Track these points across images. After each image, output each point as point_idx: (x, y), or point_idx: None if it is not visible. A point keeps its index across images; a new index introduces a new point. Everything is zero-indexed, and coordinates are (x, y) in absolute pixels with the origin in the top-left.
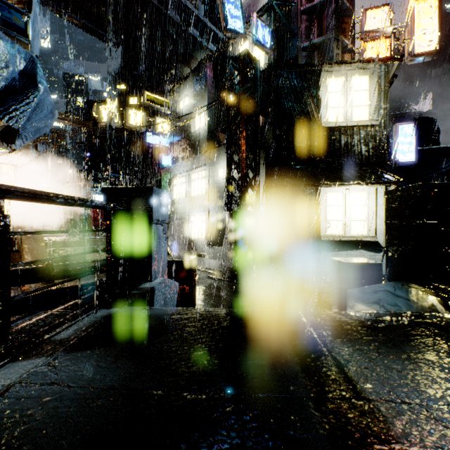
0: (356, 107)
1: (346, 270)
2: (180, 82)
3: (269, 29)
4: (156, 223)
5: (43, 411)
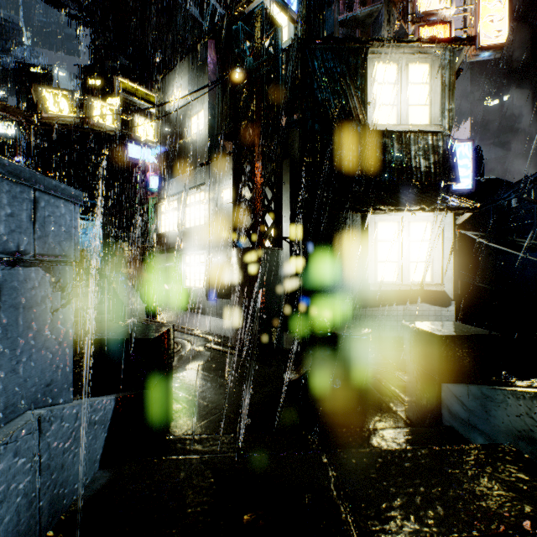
0: (413, 106)
1: (442, 348)
2: (170, 68)
3: None
4: (9, 263)
5: None
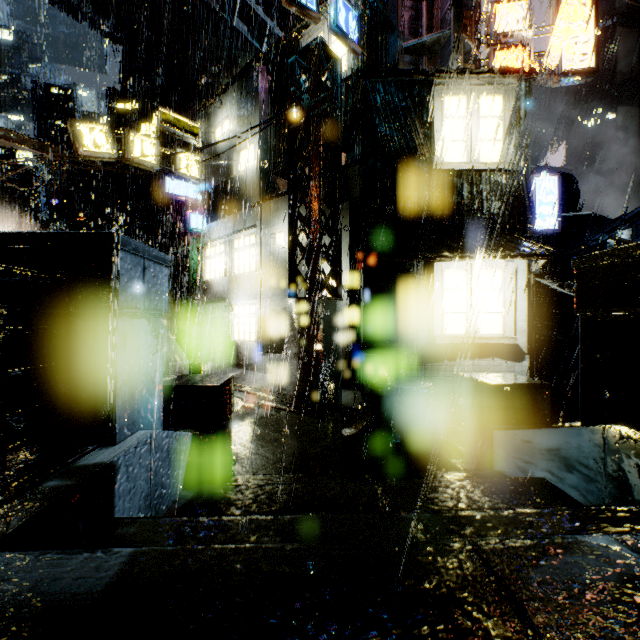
0: (484, 141)
1: (493, 397)
2: (216, 96)
3: (356, 12)
4: (130, 316)
5: None
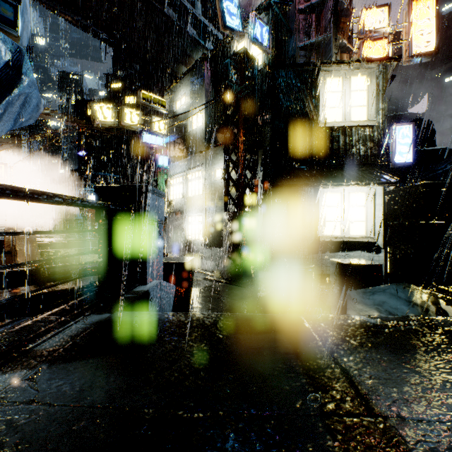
0: (354, 107)
1: (347, 271)
2: (177, 81)
3: (267, 27)
4: (151, 224)
5: (18, 436)
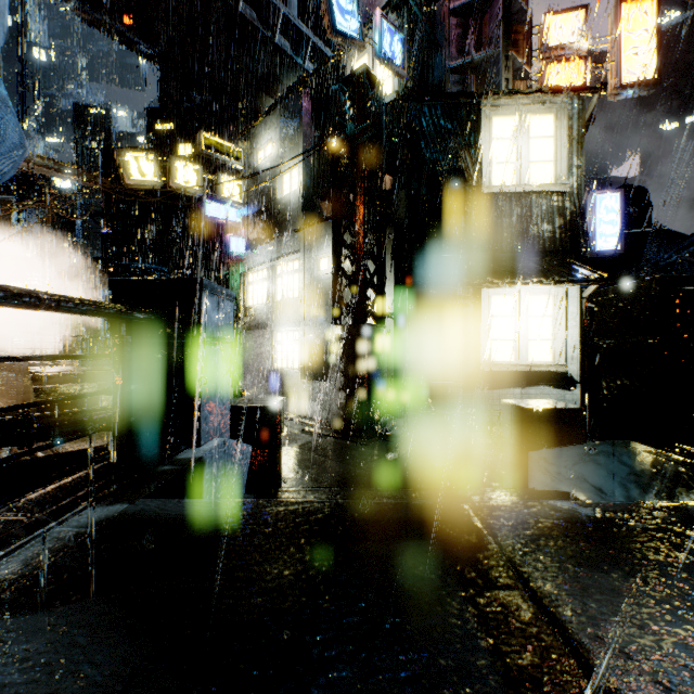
0: (535, 163)
1: (528, 420)
2: (258, 119)
3: (401, 35)
4: (209, 344)
5: None
